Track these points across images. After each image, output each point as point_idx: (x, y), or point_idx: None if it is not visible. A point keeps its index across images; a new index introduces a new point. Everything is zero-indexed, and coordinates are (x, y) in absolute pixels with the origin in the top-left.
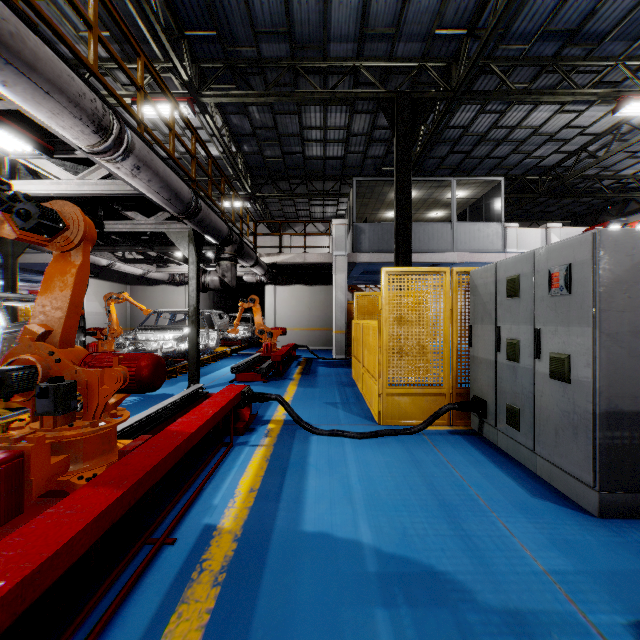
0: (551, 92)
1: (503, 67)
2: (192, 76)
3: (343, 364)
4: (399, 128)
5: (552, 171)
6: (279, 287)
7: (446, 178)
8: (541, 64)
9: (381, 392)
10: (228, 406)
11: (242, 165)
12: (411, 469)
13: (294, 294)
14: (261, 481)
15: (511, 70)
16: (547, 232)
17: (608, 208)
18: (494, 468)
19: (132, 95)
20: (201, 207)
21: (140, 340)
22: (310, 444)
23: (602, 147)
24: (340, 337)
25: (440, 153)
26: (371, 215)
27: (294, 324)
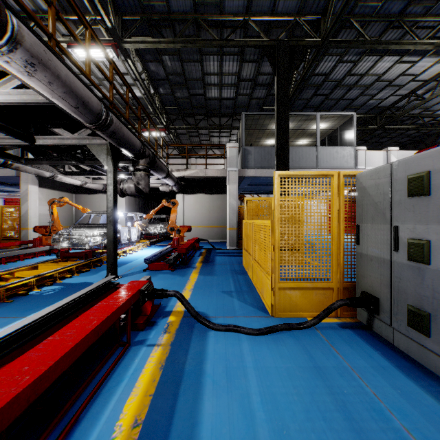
0: (397, 42)
1: (359, 23)
2: (115, 26)
3: (235, 254)
4: (279, 69)
5: (387, 110)
6: (187, 195)
7: (312, 113)
8: (389, 20)
9: (274, 286)
10: (121, 309)
11: (159, 103)
12: (316, 381)
13: (198, 200)
14: (149, 404)
15: (365, 26)
16: (388, 154)
17: (424, 139)
18: (404, 378)
19: (68, 41)
20: (112, 120)
21: (72, 236)
22: (207, 343)
23: (426, 91)
24: (232, 233)
25: (306, 95)
26: (255, 142)
27: (198, 223)
